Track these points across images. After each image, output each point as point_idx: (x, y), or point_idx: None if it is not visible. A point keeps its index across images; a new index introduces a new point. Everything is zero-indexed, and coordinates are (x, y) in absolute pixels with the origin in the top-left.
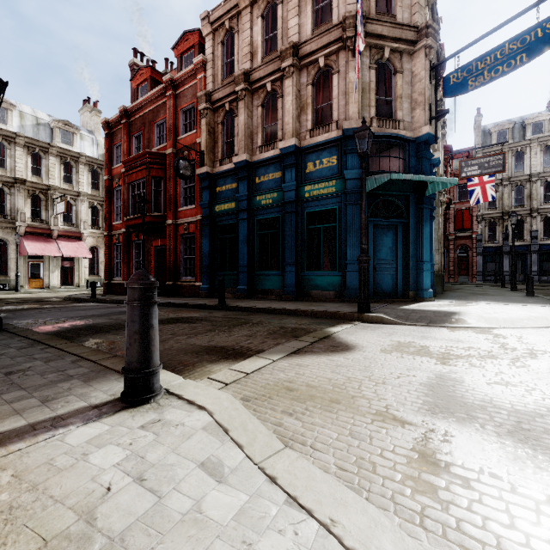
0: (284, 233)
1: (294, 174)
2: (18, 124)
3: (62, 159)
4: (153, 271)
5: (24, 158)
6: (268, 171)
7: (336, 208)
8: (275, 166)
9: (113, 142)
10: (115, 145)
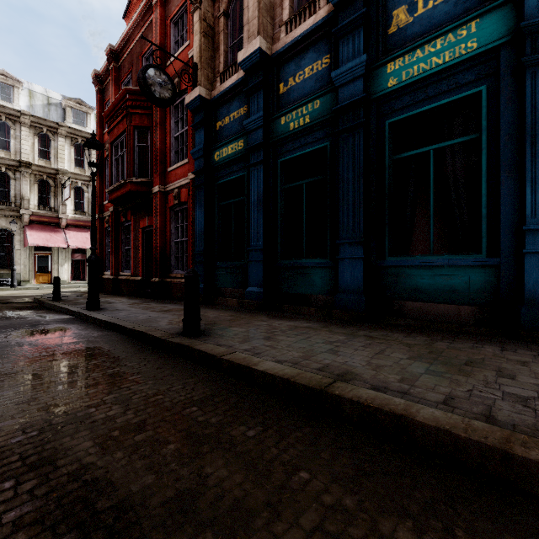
0: (337, 178)
1: (360, 43)
2: (27, 103)
3: (72, 140)
4: (141, 262)
5: (30, 139)
6: (302, 63)
7: (477, 93)
8: (316, 47)
9: (104, 100)
10: (107, 104)
